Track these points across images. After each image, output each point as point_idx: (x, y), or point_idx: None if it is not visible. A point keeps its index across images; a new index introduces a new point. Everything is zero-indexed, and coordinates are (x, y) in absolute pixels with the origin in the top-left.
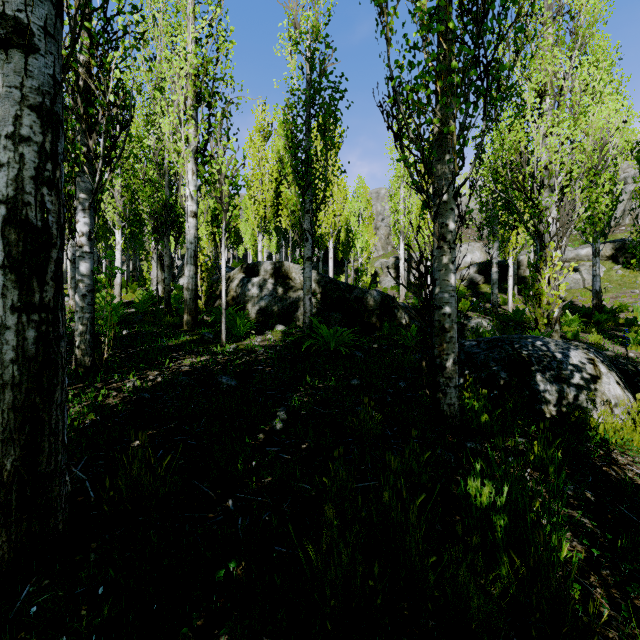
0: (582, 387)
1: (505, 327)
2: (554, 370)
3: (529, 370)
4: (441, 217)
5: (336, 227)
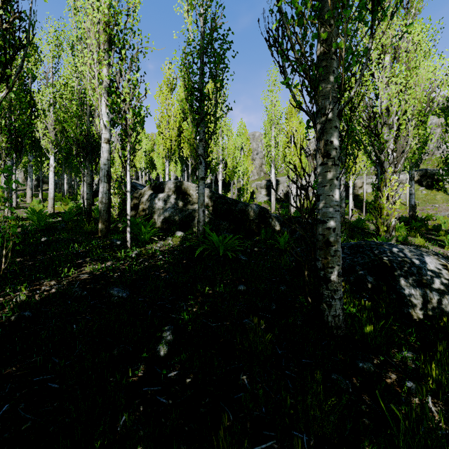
0: (443, 292)
1: (352, 232)
2: (415, 275)
3: (393, 275)
4: (325, 135)
5: (224, 157)
